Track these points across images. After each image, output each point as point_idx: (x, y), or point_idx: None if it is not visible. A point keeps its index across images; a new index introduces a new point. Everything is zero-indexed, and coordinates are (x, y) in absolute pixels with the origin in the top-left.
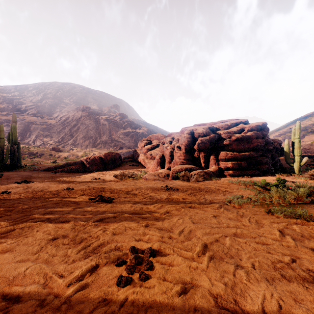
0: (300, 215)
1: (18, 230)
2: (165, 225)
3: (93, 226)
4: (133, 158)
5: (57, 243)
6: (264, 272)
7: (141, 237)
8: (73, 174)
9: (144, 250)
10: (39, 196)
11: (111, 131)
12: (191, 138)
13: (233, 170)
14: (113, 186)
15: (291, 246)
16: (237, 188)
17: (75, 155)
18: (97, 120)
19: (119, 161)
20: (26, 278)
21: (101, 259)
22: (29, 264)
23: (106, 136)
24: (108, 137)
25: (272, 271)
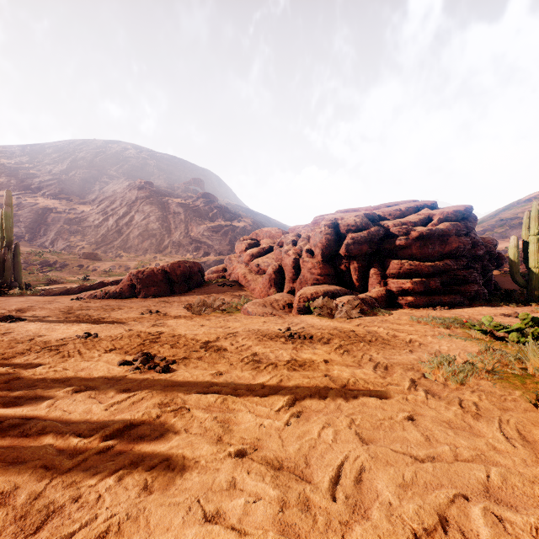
0: None
1: None
2: (290, 452)
3: (100, 456)
4: (225, 271)
5: None
6: None
7: (221, 506)
8: (110, 303)
9: None
10: (16, 353)
11: (188, 225)
12: (333, 234)
13: (414, 296)
14: (180, 329)
15: None
16: (432, 333)
17: (123, 267)
18: (164, 206)
19: (199, 278)
20: None
21: None
22: None
23: (180, 233)
24: (184, 234)
25: None
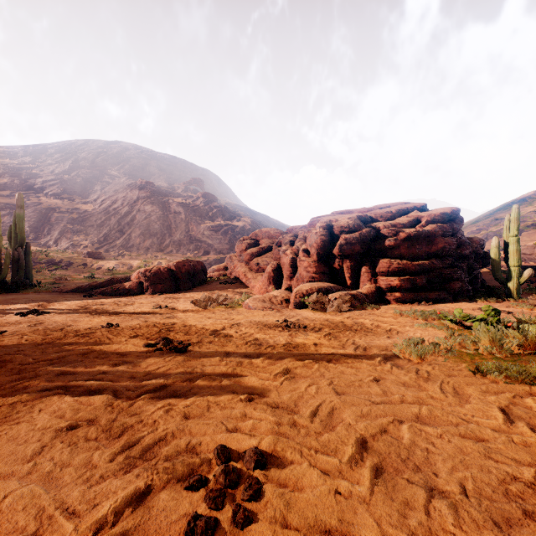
0: (535, 377)
1: (5, 409)
2: (284, 399)
3: (148, 401)
4: (226, 270)
5: (74, 436)
6: (487, 505)
7: (237, 424)
8: (121, 299)
9: (244, 454)
10: (55, 339)
11: (189, 224)
12: (327, 235)
13: (401, 292)
14: (190, 321)
15: (531, 443)
16: (411, 324)
17: (127, 265)
18: (165, 206)
19: (202, 276)
20: (1, 519)
21: (158, 475)
22: (11, 486)
23: (181, 233)
24: (184, 233)
25: (503, 501)
